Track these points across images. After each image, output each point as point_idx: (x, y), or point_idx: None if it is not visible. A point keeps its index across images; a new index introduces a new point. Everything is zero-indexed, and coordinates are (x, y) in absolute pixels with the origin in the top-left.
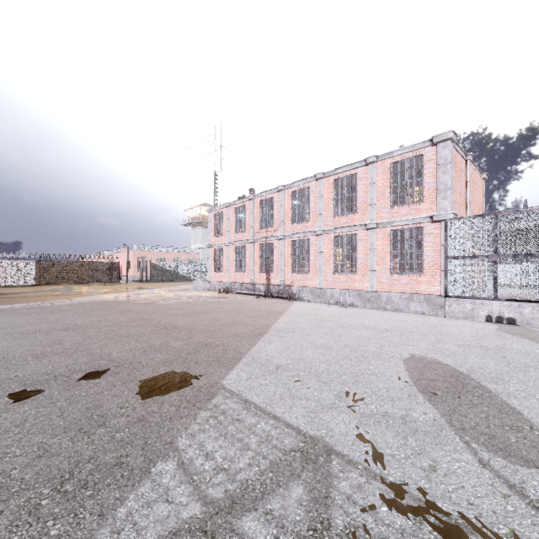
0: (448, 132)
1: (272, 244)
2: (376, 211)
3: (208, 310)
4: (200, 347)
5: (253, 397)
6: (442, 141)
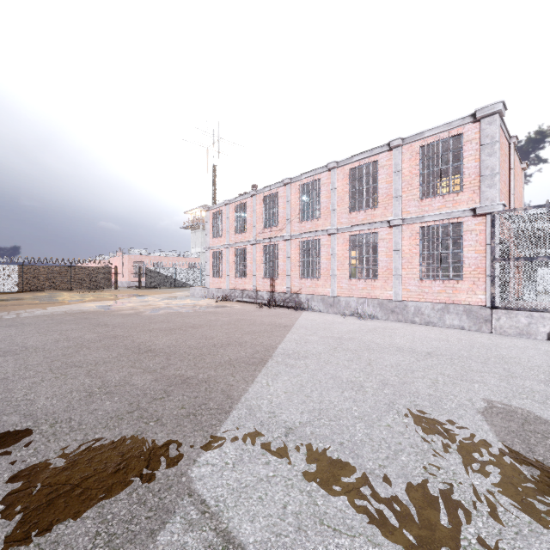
0: (496, 103)
1: (277, 246)
2: (401, 205)
3: (200, 323)
4: (174, 386)
5: (243, 525)
6: (488, 115)
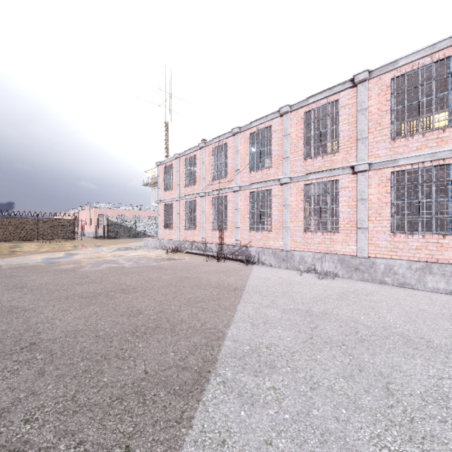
0: None
1: (226, 199)
2: (367, 148)
3: (135, 284)
4: None
5: None
6: None
